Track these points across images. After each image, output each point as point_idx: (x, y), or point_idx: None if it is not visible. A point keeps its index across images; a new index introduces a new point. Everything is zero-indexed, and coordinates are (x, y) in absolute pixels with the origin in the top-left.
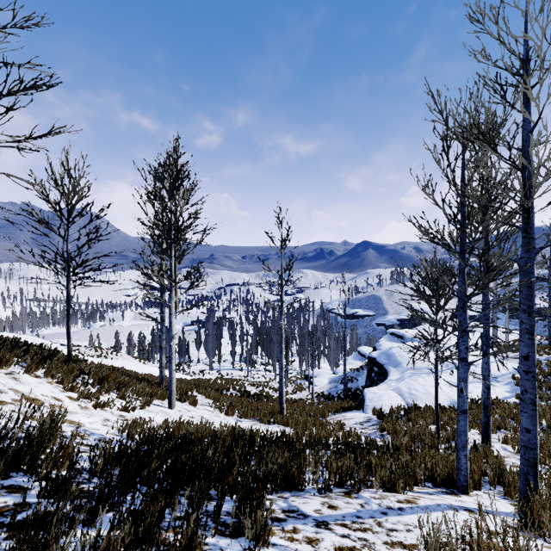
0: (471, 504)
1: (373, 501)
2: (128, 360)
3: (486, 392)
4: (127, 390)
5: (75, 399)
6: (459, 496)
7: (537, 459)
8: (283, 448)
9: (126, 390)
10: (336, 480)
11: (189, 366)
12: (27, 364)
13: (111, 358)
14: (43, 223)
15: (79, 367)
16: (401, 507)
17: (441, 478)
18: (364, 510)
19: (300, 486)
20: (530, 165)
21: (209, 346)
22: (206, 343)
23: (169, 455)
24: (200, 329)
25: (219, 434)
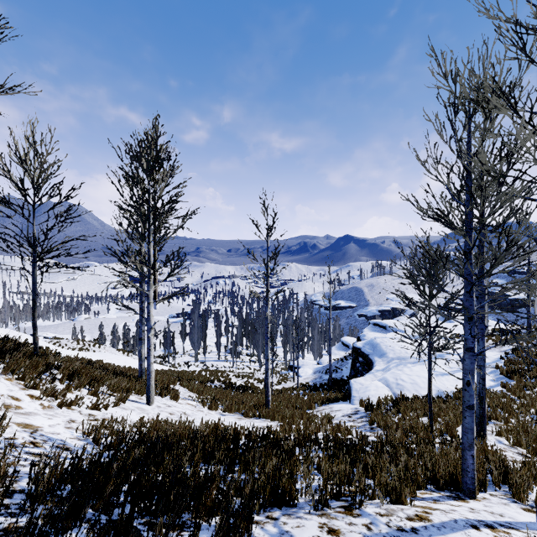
0: (486, 515)
1: (379, 520)
2: (111, 352)
3: (482, 382)
4: (100, 386)
5: (37, 397)
6: (466, 501)
7: None
8: (271, 449)
9: (99, 386)
10: (333, 491)
11: (174, 358)
12: None
13: (93, 351)
14: (5, 203)
15: (45, 361)
16: (414, 527)
17: (444, 479)
18: (372, 535)
19: (292, 501)
20: None
21: (194, 338)
22: (191, 335)
23: (132, 471)
24: (185, 321)
25: (199, 435)
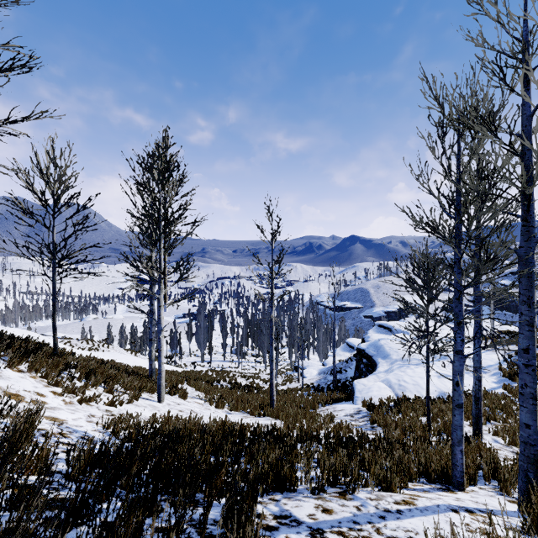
0: (469, 503)
1: (369, 503)
2: (120, 352)
3: (478, 384)
4: (115, 384)
5: (59, 394)
6: (455, 493)
7: (537, 455)
8: (274, 443)
9: (114, 384)
10: (329, 479)
11: (181, 358)
12: (8, 358)
13: (102, 351)
14: (28, 213)
15: (65, 360)
16: (399, 509)
17: (435, 473)
18: (361, 514)
19: (293, 487)
20: (530, 151)
21: (200, 338)
22: (197, 336)
23: (152, 456)
24: (191, 321)
25: (208, 429)
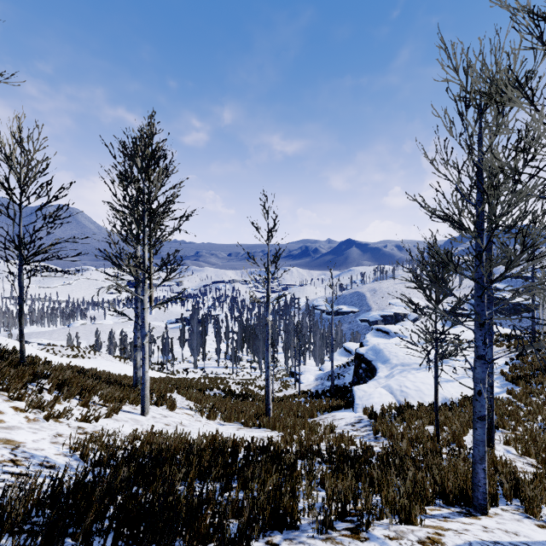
0: (501, 535)
1: (389, 544)
2: (107, 359)
3: (490, 390)
4: (92, 396)
5: (22, 409)
6: (478, 518)
7: None
8: (271, 463)
9: (91, 396)
10: (338, 511)
11: (173, 364)
12: None
13: (88, 358)
14: None
15: (32, 370)
16: None
17: (453, 494)
18: None
19: (294, 523)
20: None
21: (193, 344)
22: (190, 341)
23: (117, 494)
24: (184, 326)
25: (194, 449)
